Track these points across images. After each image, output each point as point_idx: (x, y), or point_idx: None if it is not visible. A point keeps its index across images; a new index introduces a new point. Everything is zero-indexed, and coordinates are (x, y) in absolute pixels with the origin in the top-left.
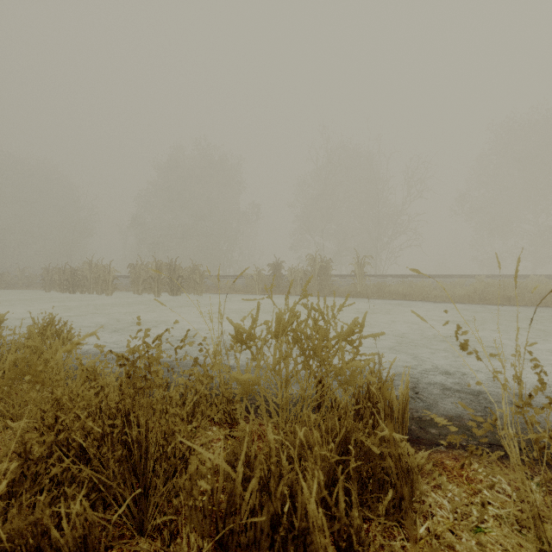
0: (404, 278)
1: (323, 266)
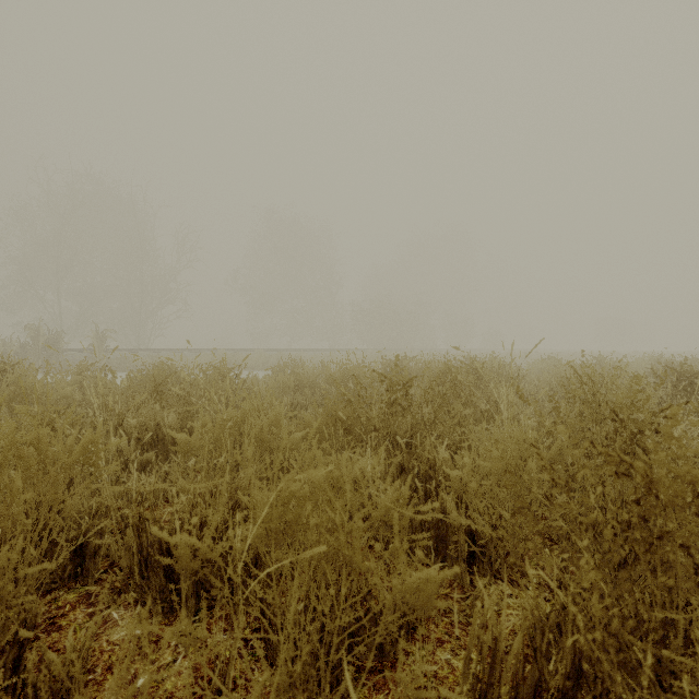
0: (159, 352)
1: (52, 338)
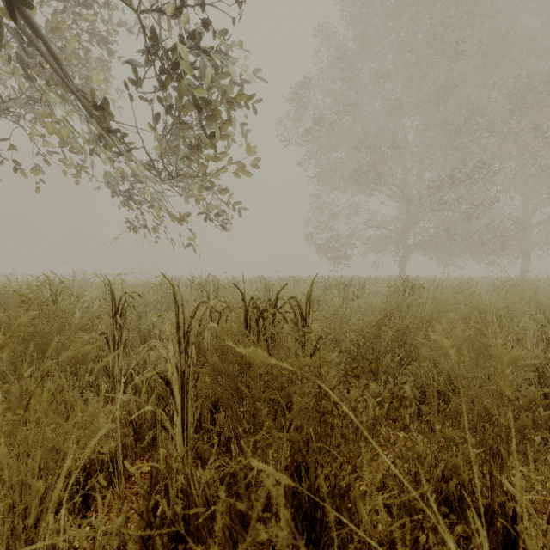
0: None
1: None
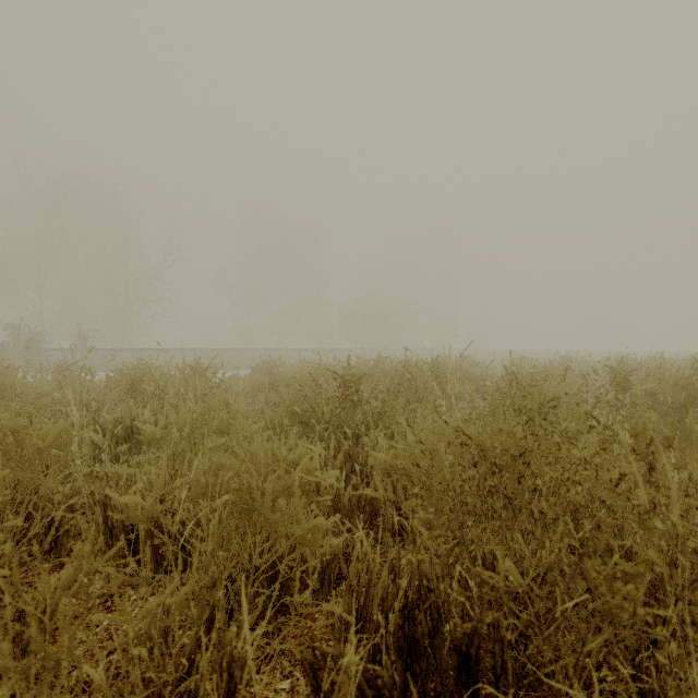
0: (143, 351)
1: (33, 337)
